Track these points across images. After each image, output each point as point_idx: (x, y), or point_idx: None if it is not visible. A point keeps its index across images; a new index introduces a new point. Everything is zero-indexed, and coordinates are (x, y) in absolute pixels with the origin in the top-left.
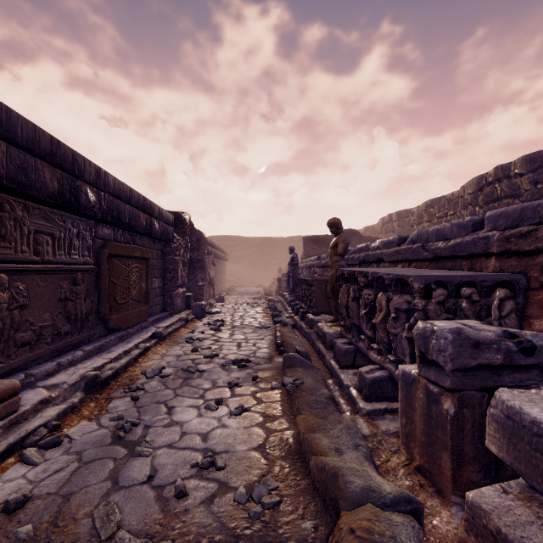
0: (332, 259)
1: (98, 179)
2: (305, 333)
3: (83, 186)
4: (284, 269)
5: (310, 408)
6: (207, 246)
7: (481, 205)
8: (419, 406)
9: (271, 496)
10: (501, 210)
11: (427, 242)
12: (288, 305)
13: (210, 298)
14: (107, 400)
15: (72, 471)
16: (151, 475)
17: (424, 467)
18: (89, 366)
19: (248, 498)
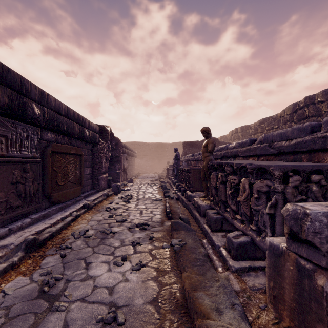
0: (204, 154)
1: (42, 98)
2: (185, 204)
3: (30, 102)
4: (171, 162)
5: (192, 265)
6: (122, 147)
7: (295, 122)
8: (289, 276)
9: None
10: None
11: (272, 142)
12: (174, 185)
13: (124, 180)
14: (42, 257)
15: None
16: None
17: None
18: (33, 230)
19: None
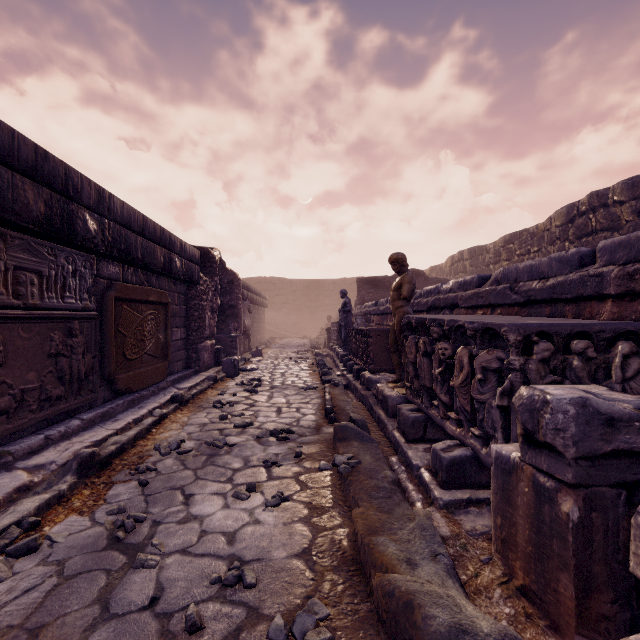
0: (394, 304)
1: (101, 203)
2: (361, 395)
3: (80, 210)
4: (334, 317)
5: (369, 497)
6: (241, 289)
7: (572, 240)
8: (523, 504)
9: (318, 631)
10: (620, 239)
11: (516, 282)
12: (340, 361)
13: (246, 351)
14: (107, 485)
15: (48, 590)
16: (155, 596)
17: (531, 590)
18: (87, 440)
19: (286, 633)
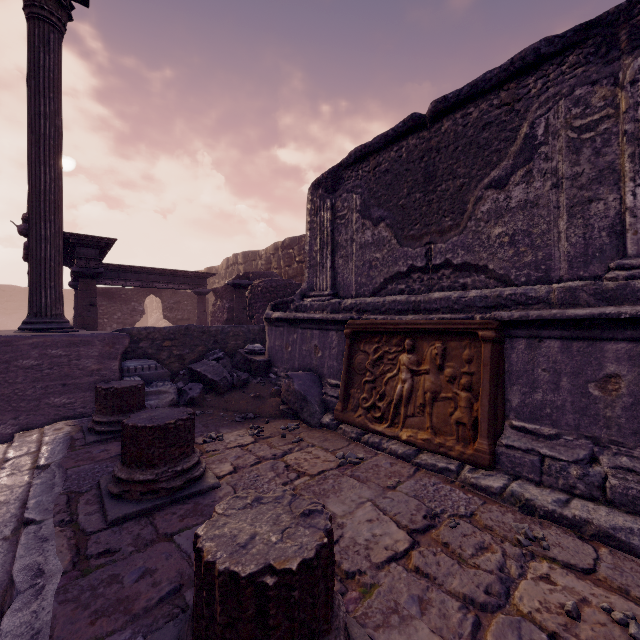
0: None
1: None
2: None
3: None
4: None
5: None
6: None
7: None
8: None
9: None
10: None
11: None
12: None
13: None
14: None
15: None
16: None
17: None
18: None
19: None
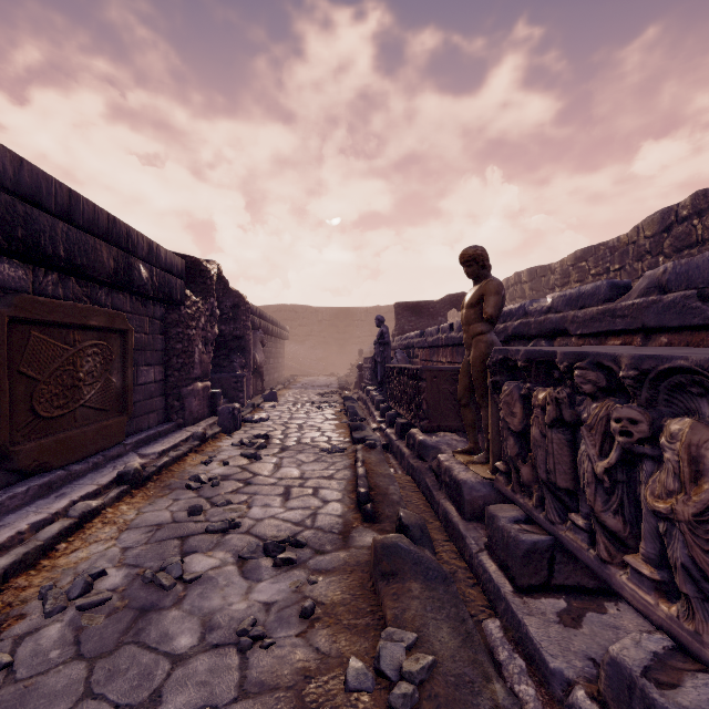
0: (470, 328)
1: None
2: (410, 466)
3: None
4: (367, 351)
5: None
6: (252, 316)
7: (668, 254)
8: None
9: None
10: None
11: None
12: (375, 408)
13: (258, 394)
14: None
15: None
16: None
17: None
18: None
19: None
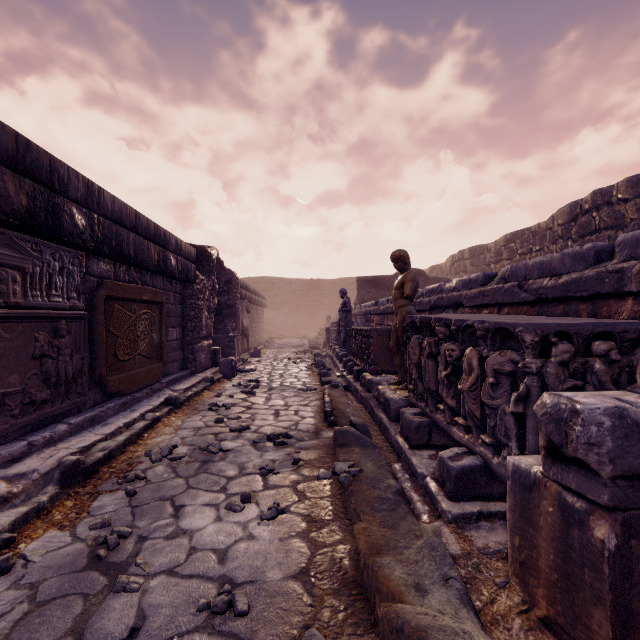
0: (396, 303)
1: (90, 197)
2: (362, 397)
3: (67, 204)
4: (334, 317)
5: (372, 510)
6: (240, 289)
7: (575, 239)
8: (546, 525)
9: None
10: None
11: (525, 279)
12: (339, 361)
13: (244, 352)
14: (91, 495)
15: (16, 619)
16: (135, 626)
17: (557, 623)
18: (73, 446)
19: None
